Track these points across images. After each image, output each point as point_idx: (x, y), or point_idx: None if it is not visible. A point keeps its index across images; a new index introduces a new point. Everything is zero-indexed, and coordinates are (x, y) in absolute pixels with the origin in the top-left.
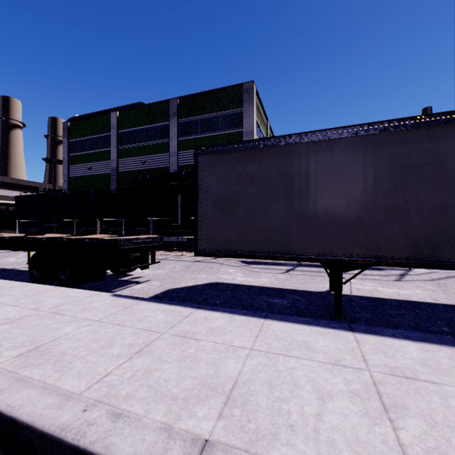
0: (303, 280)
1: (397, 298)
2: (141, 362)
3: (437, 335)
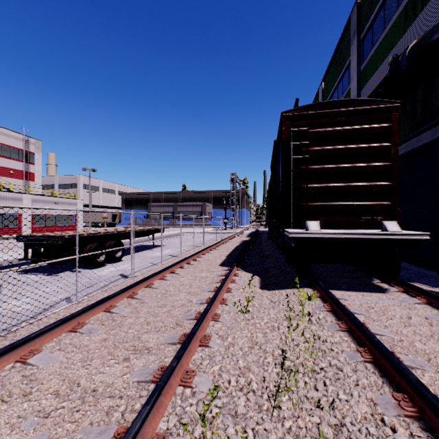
0: None
1: None
2: None
3: None
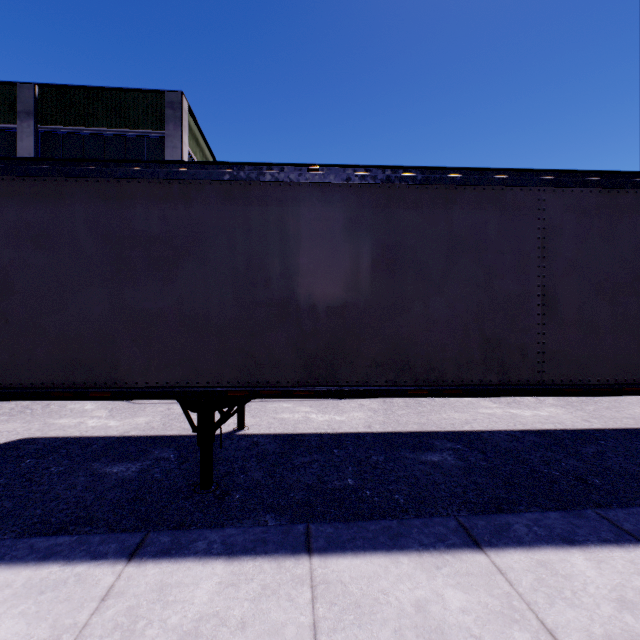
0: None
1: (323, 432)
2: None
3: (285, 528)
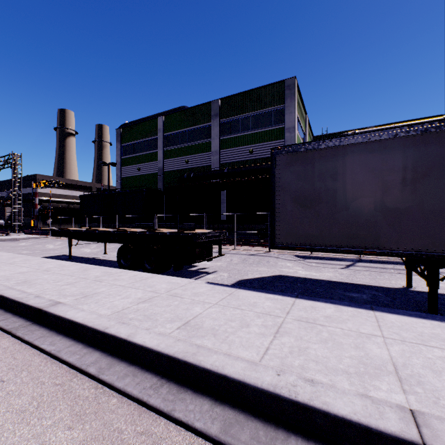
0: (370, 276)
1: None
2: (288, 340)
3: None
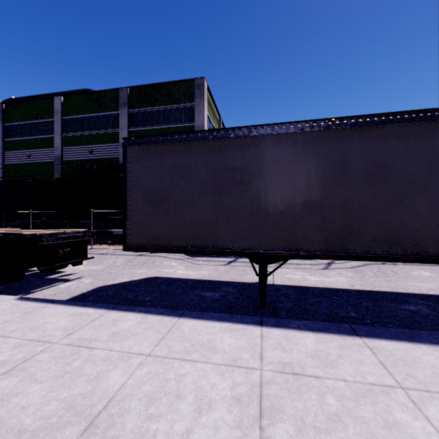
0: (242, 271)
1: (320, 286)
2: (5, 385)
3: (336, 324)
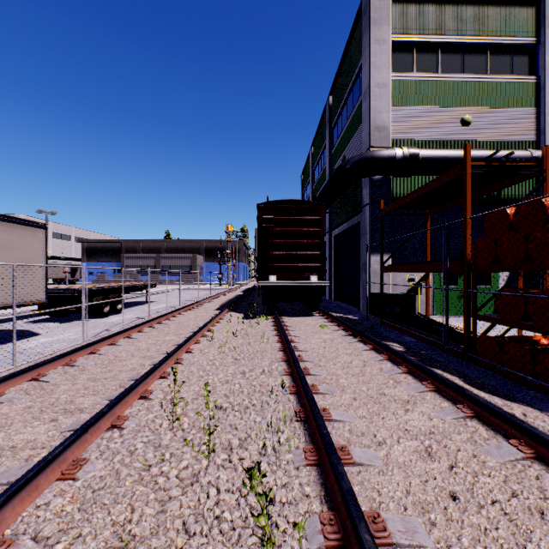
0: None
1: None
2: None
3: None
